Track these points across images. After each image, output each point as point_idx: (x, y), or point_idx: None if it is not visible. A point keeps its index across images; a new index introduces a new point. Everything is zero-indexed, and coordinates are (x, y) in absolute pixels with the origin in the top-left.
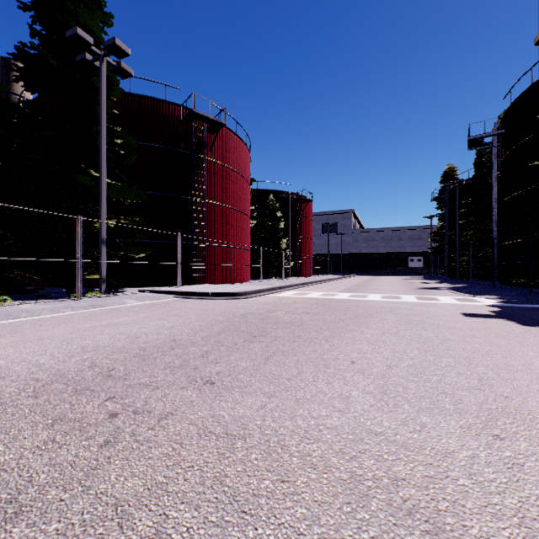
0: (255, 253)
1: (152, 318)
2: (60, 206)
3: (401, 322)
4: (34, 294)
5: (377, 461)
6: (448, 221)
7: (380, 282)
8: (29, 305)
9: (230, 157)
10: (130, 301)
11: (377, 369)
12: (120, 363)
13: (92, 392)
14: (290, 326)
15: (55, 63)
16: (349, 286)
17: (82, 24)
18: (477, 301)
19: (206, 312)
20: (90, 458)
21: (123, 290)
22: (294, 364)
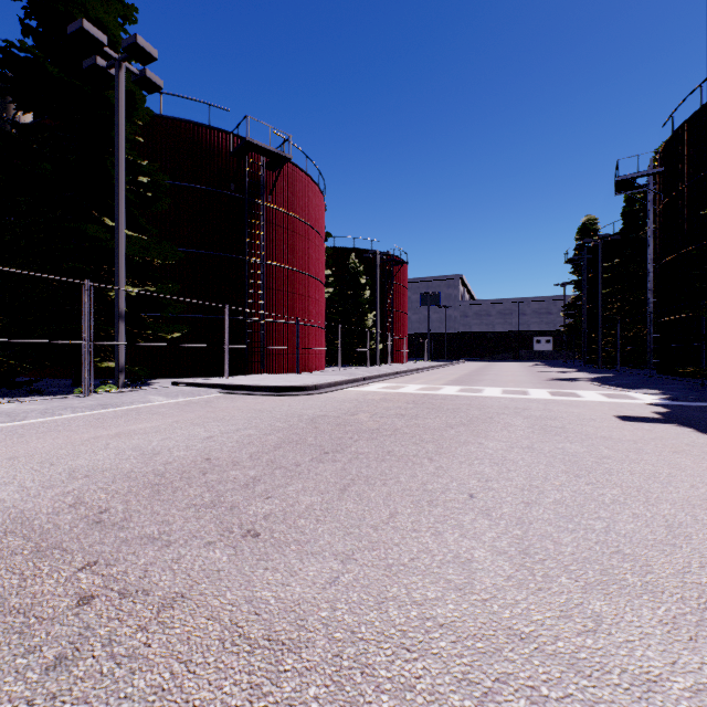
0: (332, 333)
1: (182, 424)
2: (61, 268)
3: (534, 430)
4: (26, 388)
5: (531, 701)
6: (587, 290)
7: (497, 371)
8: (13, 404)
9: (297, 204)
10: (158, 398)
11: (510, 508)
12: (121, 498)
13: (62, 554)
14: (378, 436)
15: (54, 70)
16: (456, 377)
17: (94, 18)
18: (633, 398)
19: (261, 414)
20: (20, 698)
21: (150, 383)
22: (383, 499)
